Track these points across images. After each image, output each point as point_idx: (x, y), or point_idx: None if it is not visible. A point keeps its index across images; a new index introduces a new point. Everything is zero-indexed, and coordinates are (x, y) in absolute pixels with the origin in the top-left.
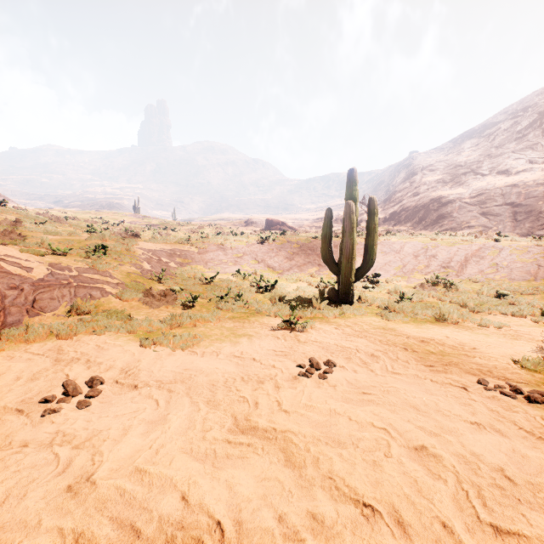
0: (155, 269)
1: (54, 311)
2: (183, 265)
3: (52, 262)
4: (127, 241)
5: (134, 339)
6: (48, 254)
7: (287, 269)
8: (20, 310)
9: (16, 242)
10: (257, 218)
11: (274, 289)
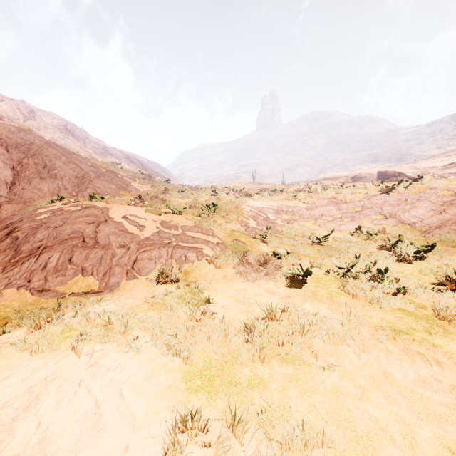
0: (261, 227)
1: (149, 274)
2: (289, 222)
3: (164, 220)
4: (238, 200)
5: (177, 390)
6: (167, 213)
7: (436, 225)
8: (122, 271)
9: (153, 205)
10: (366, 173)
11: (430, 257)
